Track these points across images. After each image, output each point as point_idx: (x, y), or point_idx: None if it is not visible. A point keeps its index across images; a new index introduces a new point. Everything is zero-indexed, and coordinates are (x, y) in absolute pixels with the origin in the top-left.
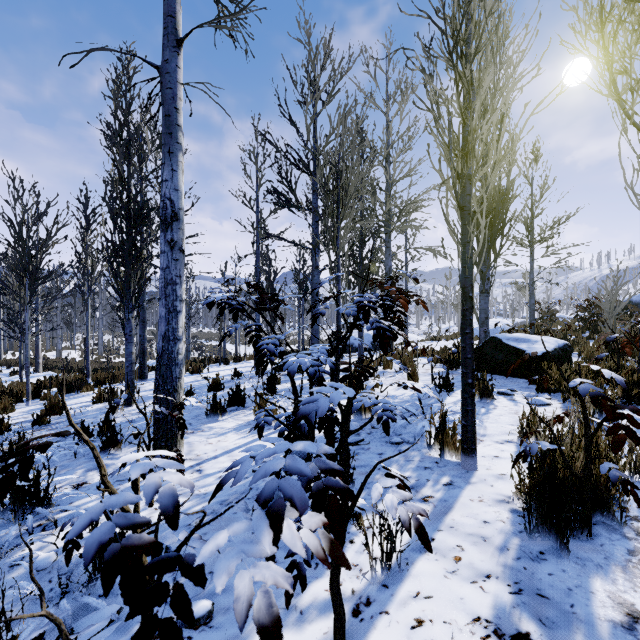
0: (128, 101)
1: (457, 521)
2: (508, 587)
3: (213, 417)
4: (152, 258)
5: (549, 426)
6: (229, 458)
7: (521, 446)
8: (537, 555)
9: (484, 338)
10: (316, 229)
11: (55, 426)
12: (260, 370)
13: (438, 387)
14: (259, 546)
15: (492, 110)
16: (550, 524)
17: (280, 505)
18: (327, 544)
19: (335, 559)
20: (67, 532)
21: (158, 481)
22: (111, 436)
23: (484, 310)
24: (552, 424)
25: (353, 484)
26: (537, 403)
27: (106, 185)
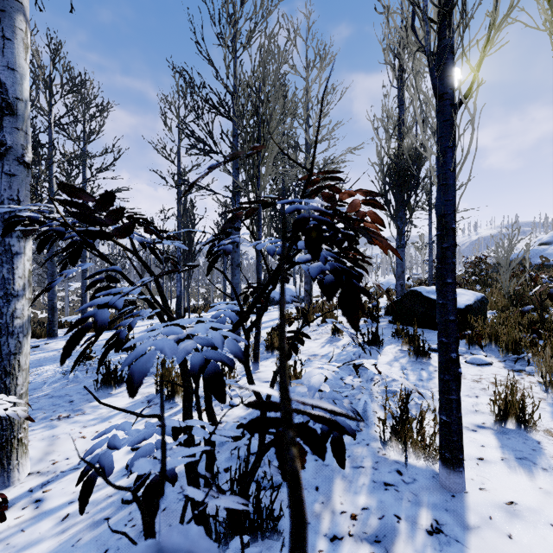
0: None
1: None
2: None
3: (105, 390)
4: (42, 200)
5: None
6: None
7: (502, 435)
8: None
9: (400, 291)
10: (236, 177)
11: None
12: None
13: (367, 344)
14: None
15: None
16: None
17: None
18: None
19: None
20: None
21: None
22: None
23: (400, 264)
24: None
25: (279, 537)
26: (478, 362)
27: None
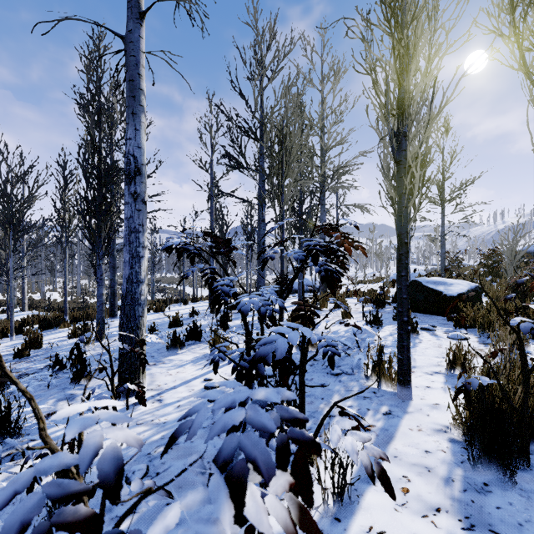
0: (99, 75)
1: (400, 450)
2: (459, 522)
3: (173, 350)
4: (120, 212)
5: (488, 362)
6: (187, 388)
7: (449, 377)
8: (482, 487)
9: None
10: (262, 187)
11: (34, 359)
12: (214, 309)
13: (369, 323)
14: (218, 526)
15: (426, 72)
16: (491, 455)
17: (242, 469)
18: (296, 512)
19: (306, 531)
20: (29, 466)
21: (99, 440)
22: (81, 368)
23: None
24: (486, 359)
25: None
26: (457, 337)
27: (79, 148)
